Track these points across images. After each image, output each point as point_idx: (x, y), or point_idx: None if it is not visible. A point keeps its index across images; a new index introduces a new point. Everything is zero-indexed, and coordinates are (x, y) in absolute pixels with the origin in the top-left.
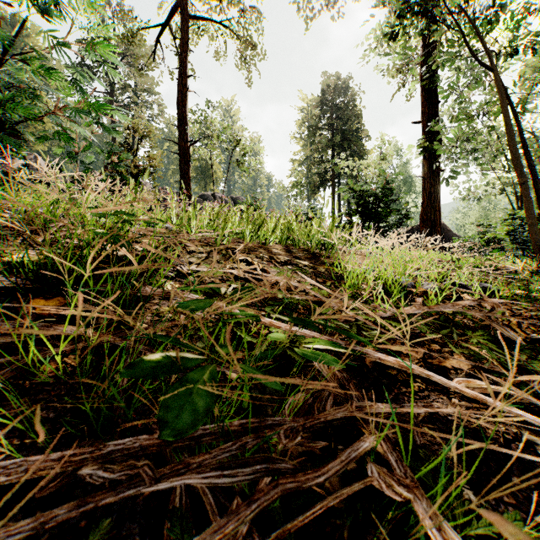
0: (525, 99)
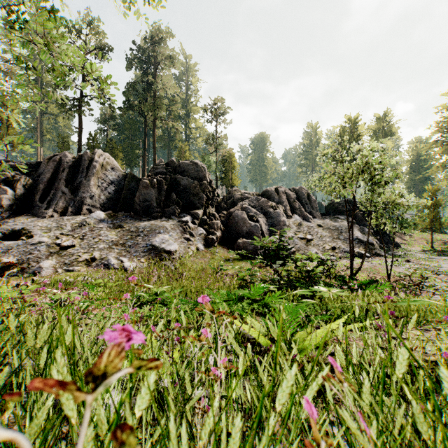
0: None
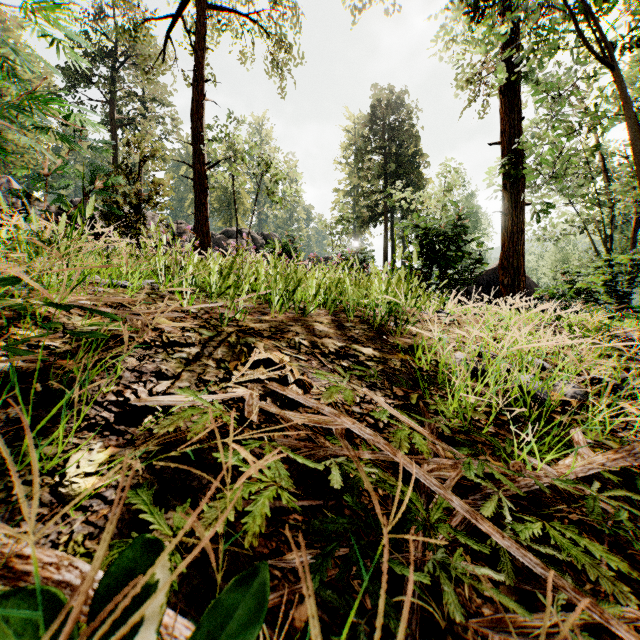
0: None
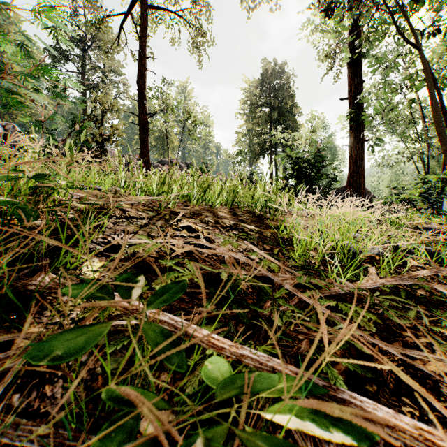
0: (441, 77)
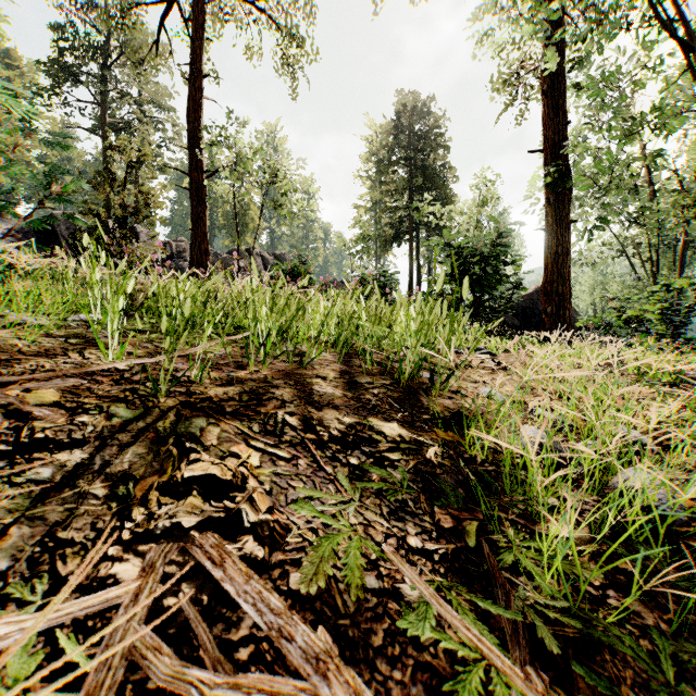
0: None
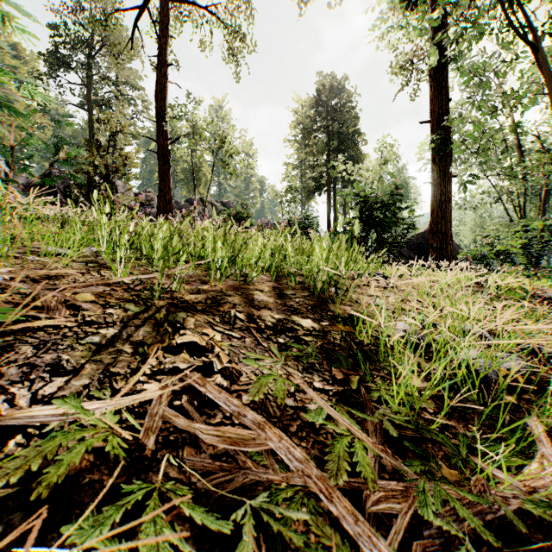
0: None
